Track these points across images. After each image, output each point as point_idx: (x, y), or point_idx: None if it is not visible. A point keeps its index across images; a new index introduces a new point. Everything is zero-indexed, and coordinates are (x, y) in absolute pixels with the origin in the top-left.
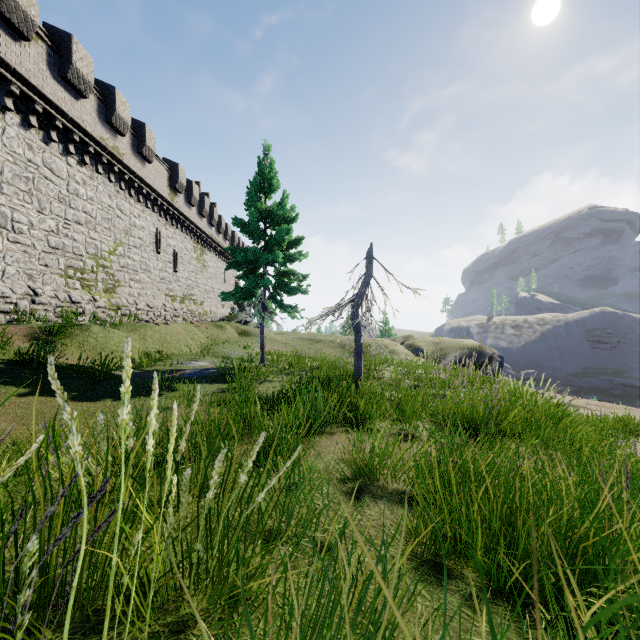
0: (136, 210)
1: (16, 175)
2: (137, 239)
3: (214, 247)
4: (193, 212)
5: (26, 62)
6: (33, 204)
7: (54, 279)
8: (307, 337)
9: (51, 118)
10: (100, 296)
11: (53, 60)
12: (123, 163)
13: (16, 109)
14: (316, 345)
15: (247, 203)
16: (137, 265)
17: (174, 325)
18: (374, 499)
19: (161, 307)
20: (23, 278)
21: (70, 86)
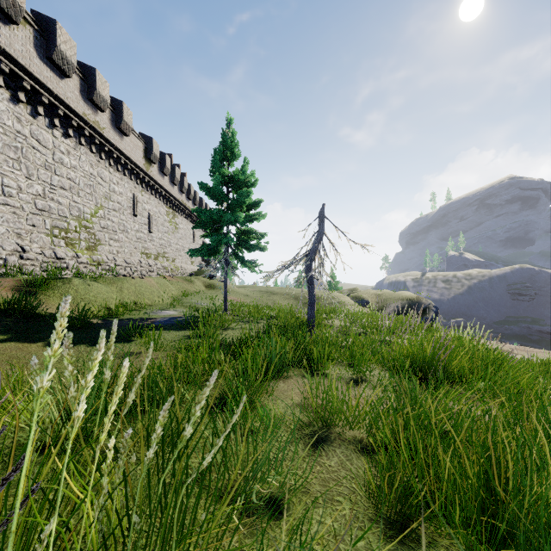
0: (115, 178)
1: (6, 144)
2: (116, 203)
3: (184, 211)
4: (166, 180)
5: (15, 44)
6: (22, 171)
7: (41, 238)
8: (265, 290)
9: (38, 94)
10: (82, 253)
11: (39, 43)
12: (103, 136)
13: (6, 86)
14: (273, 297)
15: (212, 169)
16: (116, 226)
17: (148, 279)
18: (332, 447)
19: (137, 263)
20: (12, 236)
21: (55, 66)
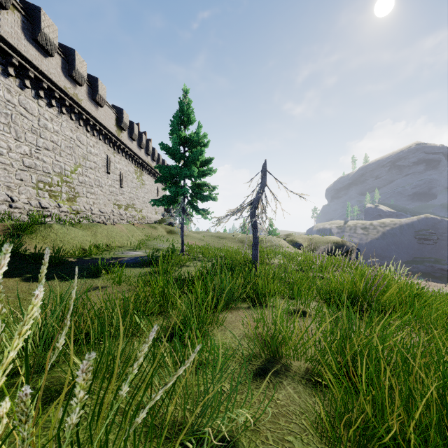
0: (91, 141)
1: None
2: (92, 163)
3: (150, 170)
4: (134, 145)
5: (5, 26)
6: (11, 133)
7: (28, 190)
8: (216, 235)
9: (25, 70)
10: (64, 203)
11: (26, 26)
12: (81, 106)
13: None
14: (223, 240)
15: (171, 132)
16: (92, 182)
17: (119, 225)
18: (279, 379)
19: (110, 212)
20: (3, 189)
21: (40, 47)
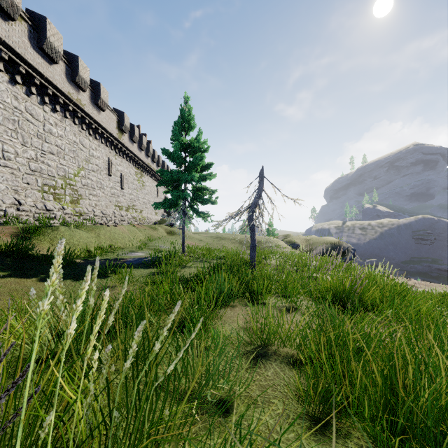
0: (94, 145)
1: (5, 118)
2: (94, 165)
3: (150, 172)
4: (135, 147)
5: (13, 36)
6: (18, 139)
7: (34, 193)
8: (215, 235)
9: (31, 77)
10: (67, 206)
11: (33, 35)
12: (84, 111)
13: (5, 70)
14: (222, 241)
15: (172, 138)
16: (94, 184)
17: (121, 227)
18: (269, 361)
19: (112, 214)
20: (11, 192)
21: (45, 54)
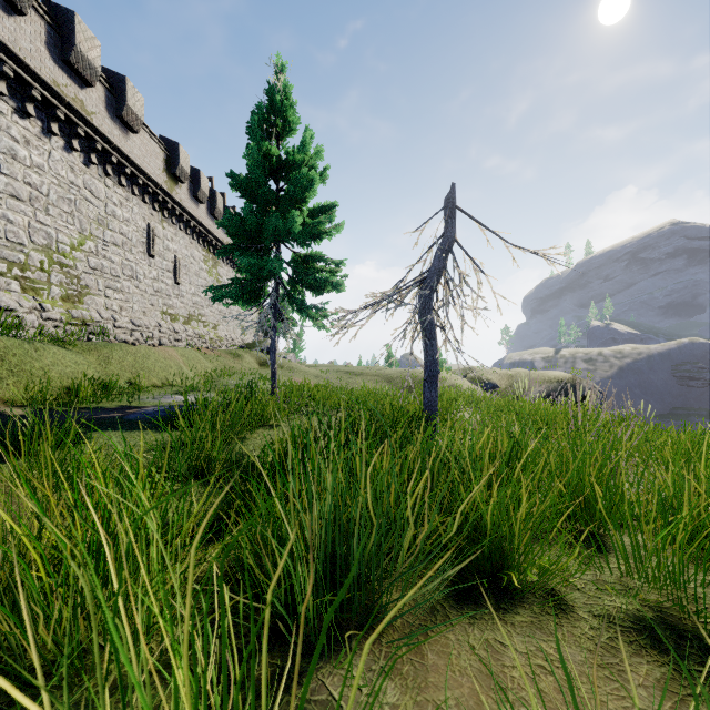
0: (116, 195)
1: None
2: (118, 234)
3: (231, 259)
4: (202, 211)
5: None
6: None
7: None
8: (345, 369)
9: None
10: (54, 305)
11: None
12: (92, 125)
13: None
14: (356, 378)
15: (247, 145)
16: (118, 269)
17: (167, 349)
18: None
19: (154, 327)
20: None
21: None
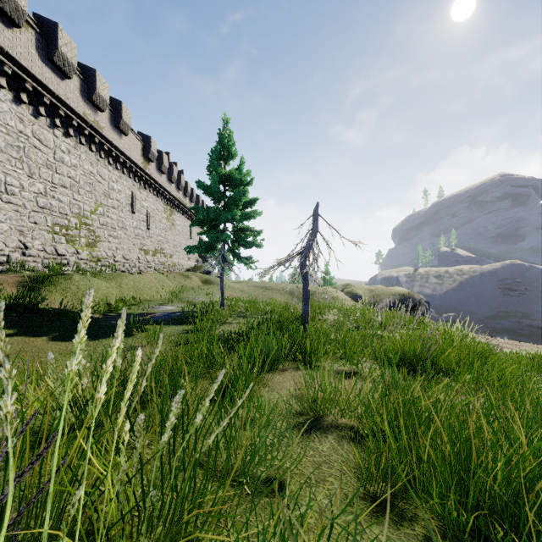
0: (114, 176)
1: (9, 144)
2: (115, 201)
3: (181, 208)
4: (163, 178)
5: (17, 46)
6: (24, 170)
7: (42, 235)
8: (261, 285)
9: (40, 95)
10: (83, 249)
11: (41, 45)
12: (103, 135)
13: (9, 87)
14: (268, 292)
15: (209, 168)
16: (115, 223)
17: (147, 275)
18: (325, 434)
19: (136, 259)
20: (15, 233)
21: (56, 68)
